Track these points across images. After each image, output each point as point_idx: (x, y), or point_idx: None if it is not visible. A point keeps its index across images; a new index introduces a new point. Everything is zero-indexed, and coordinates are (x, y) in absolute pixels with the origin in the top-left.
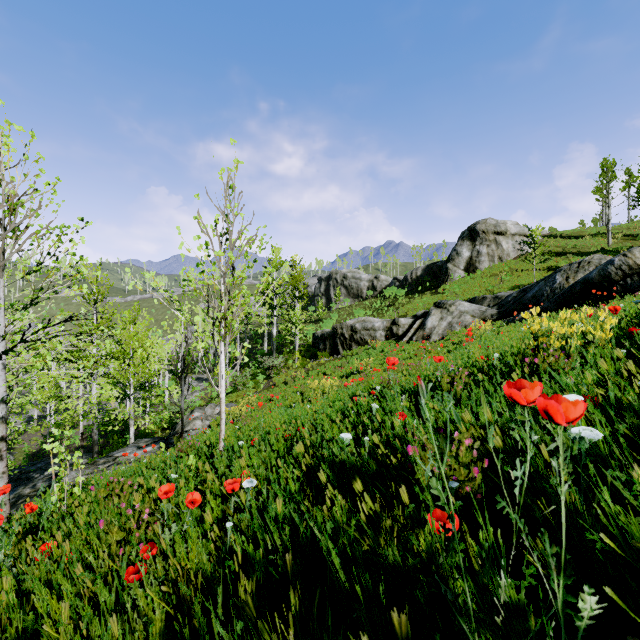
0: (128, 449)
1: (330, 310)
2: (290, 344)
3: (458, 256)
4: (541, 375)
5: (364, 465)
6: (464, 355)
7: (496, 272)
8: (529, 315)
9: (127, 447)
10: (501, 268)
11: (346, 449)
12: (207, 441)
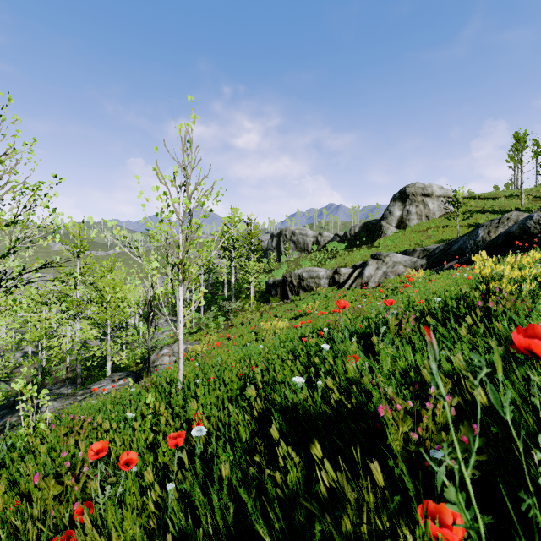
0: (104, 382)
1: (281, 262)
2: (246, 290)
3: (391, 215)
4: (499, 319)
5: (317, 411)
6: (404, 299)
7: (424, 228)
8: (479, 259)
9: (103, 380)
10: (428, 225)
11: (299, 395)
12: (167, 379)
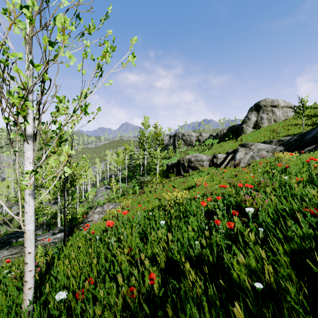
0: (47, 234)
1: (175, 152)
2: (154, 170)
3: (249, 120)
4: None
5: None
6: None
7: (273, 128)
8: None
9: (47, 233)
10: (276, 126)
11: None
12: (36, 274)
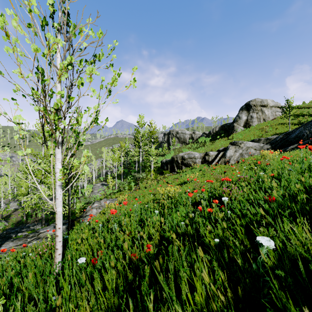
0: (49, 227)
1: (169, 150)
2: (149, 167)
3: (240, 119)
4: None
5: None
6: (299, 168)
7: (262, 127)
8: None
9: (49, 226)
10: (265, 125)
11: None
12: None
